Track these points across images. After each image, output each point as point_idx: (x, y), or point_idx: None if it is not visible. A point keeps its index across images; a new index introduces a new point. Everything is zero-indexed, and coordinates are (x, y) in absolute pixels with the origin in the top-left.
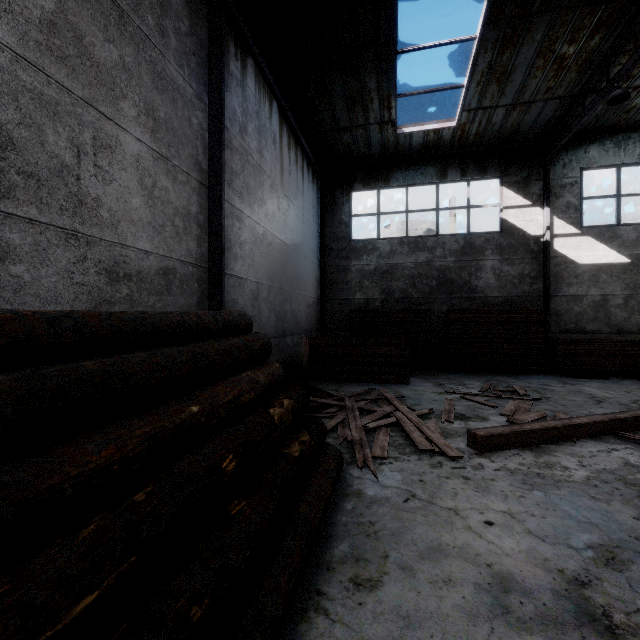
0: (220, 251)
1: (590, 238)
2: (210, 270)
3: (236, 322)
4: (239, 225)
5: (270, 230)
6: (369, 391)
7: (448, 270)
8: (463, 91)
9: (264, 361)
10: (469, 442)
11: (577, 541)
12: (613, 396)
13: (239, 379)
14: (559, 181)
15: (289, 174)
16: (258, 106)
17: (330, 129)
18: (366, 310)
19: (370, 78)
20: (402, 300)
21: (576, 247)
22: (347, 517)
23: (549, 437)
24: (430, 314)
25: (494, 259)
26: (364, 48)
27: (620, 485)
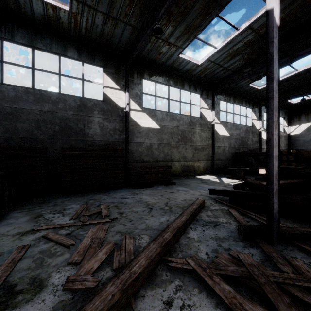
0: None
1: (145, 114)
2: None
3: None
4: None
5: None
6: None
7: (68, 120)
8: None
9: None
10: None
11: None
12: (157, 201)
13: None
14: (133, 80)
15: None
16: None
17: None
18: None
19: None
20: (28, 139)
21: (140, 117)
22: None
23: None
24: (45, 150)
25: (99, 117)
26: None
27: None
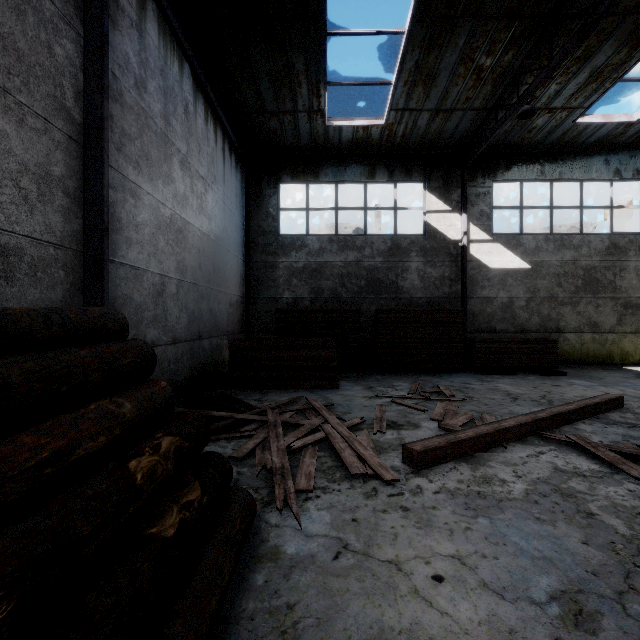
0: (100, 230)
1: (499, 245)
2: (86, 255)
3: (94, 324)
4: (134, 202)
5: (180, 214)
6: (296, 399)
7: (376, 270)
8: (391, 89)
9: (144, 379)
10: (405, 458)
11: (538, 591)
12: (525, 392)
13: (78, 416)
14: (474, 190)
15: (206, 153)
16: (163, 62)
17: (255, 111)
18: (294, 310)
19: (298, 58)
20: (332, 300)
21: (488, 252)
22: (256, 601)
23: (482, 444)
24: (359, 314)
25: (418, 261)
26: (291, 21)
27: (558, 498)
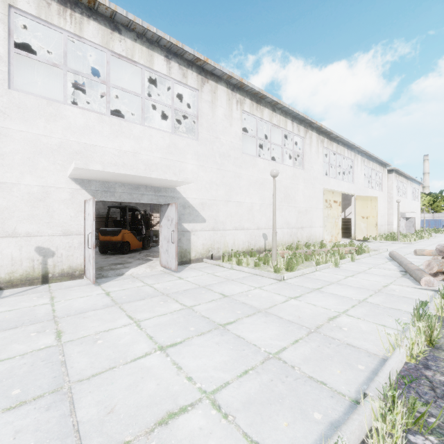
0: None
1: None
2: None
3: None
4: None
5: None
6: None
7: None
8: None
9: None
10: None
11: None
12: None
13: None
14: None
15: None
16: None
17: None
18: None
19: None
20: None
21: None
22: None
23: None
24: None
25: None
26: None
27: None
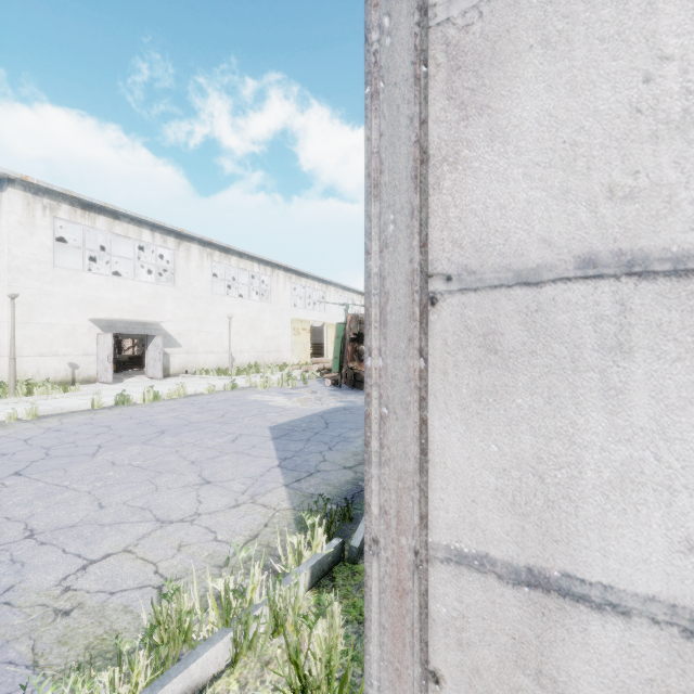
0: None
1: None
2: None
3: None
4: None
5: None
6: None
7: None
8: None
9: None
10: None
11: None
12: None
13: None
14: None
15: None
16: None
17: None
18: None
19: None
20: None
21: None
22: None
23: None
24: None
25: None
26: None
27: None
